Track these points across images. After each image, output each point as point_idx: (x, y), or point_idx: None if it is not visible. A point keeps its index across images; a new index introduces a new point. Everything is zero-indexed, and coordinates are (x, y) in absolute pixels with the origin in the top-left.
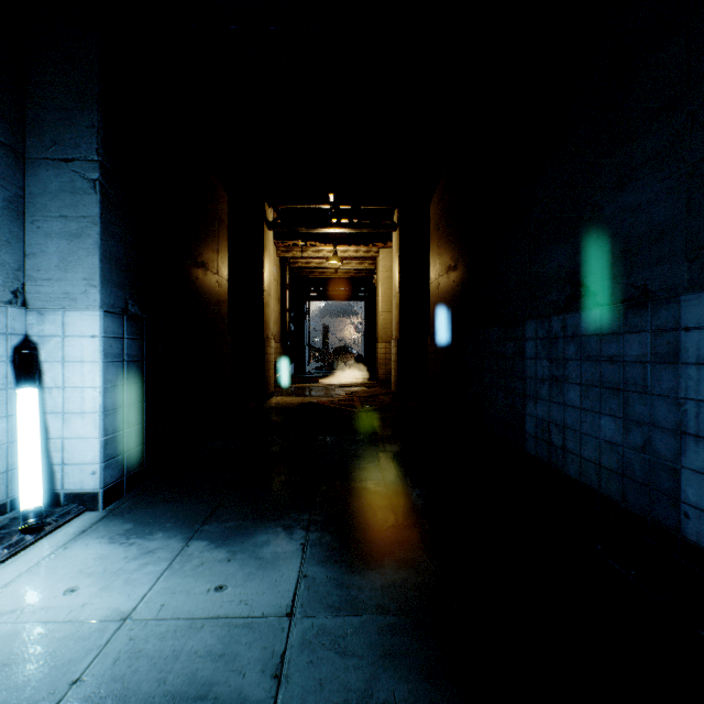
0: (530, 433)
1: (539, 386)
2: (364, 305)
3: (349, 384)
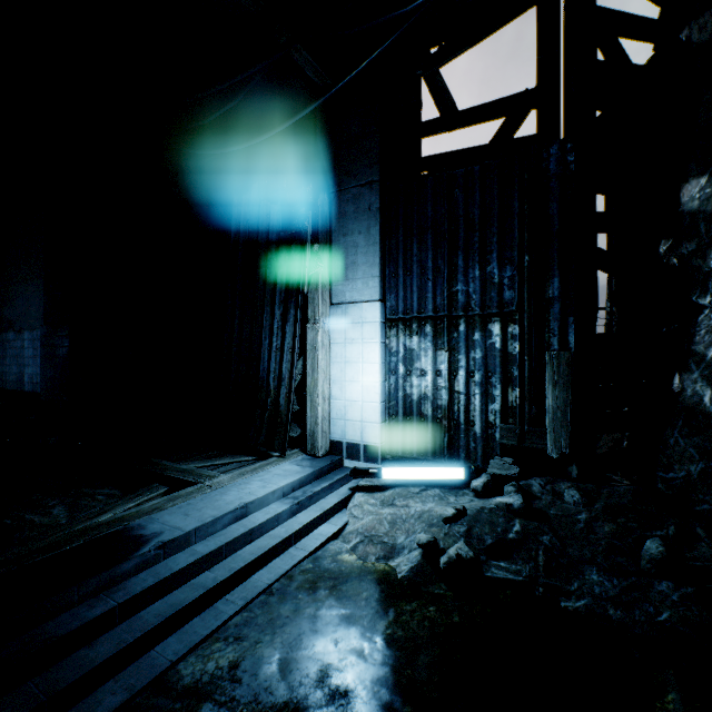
0: None
1: (1, 360)
2: None
3: None
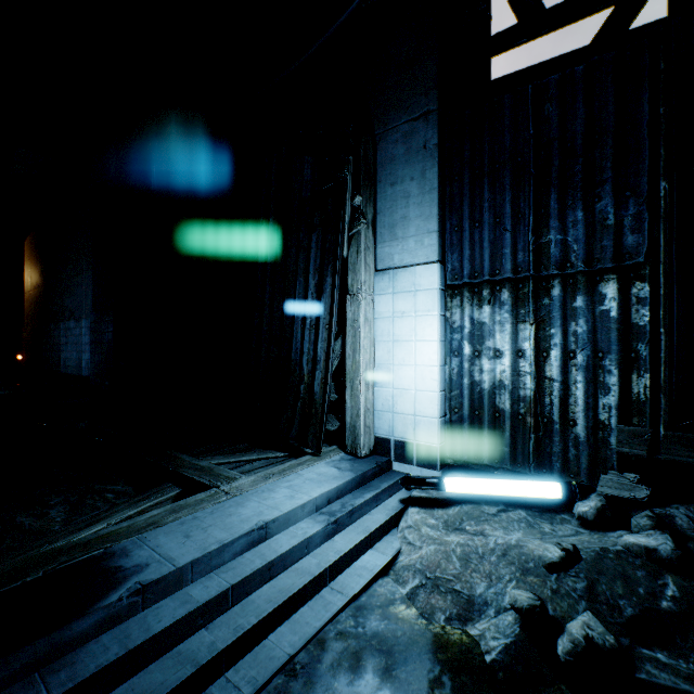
0: (62, 365)
1: (64, 346)
2: None
3: None
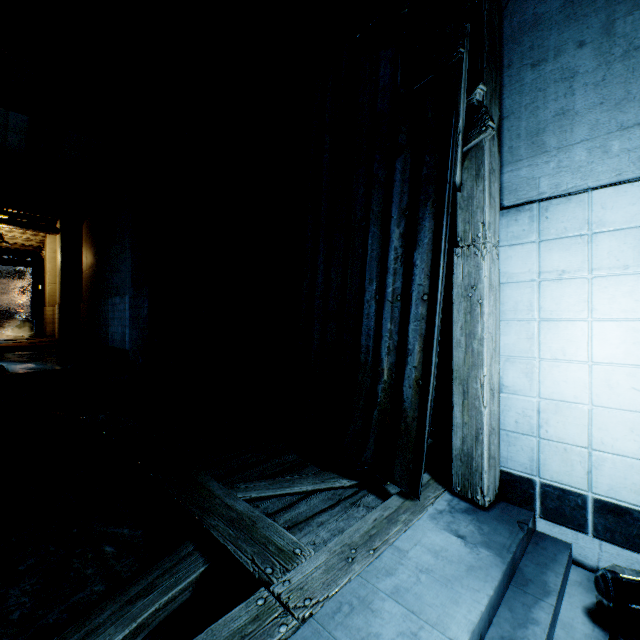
0: (110, 338)
1: (111, 321)
2: (33, 271)
3: (15, 339)
